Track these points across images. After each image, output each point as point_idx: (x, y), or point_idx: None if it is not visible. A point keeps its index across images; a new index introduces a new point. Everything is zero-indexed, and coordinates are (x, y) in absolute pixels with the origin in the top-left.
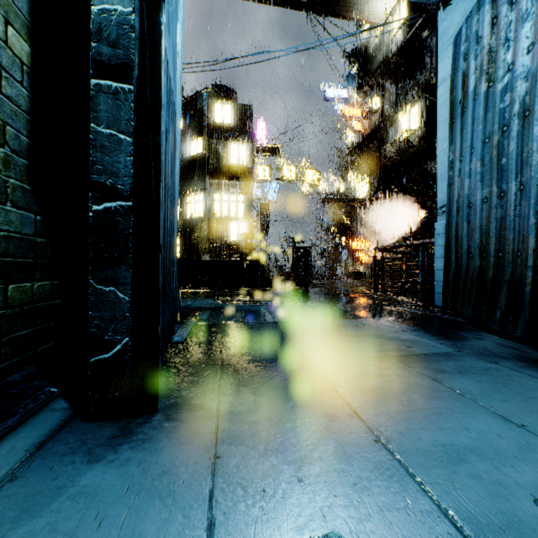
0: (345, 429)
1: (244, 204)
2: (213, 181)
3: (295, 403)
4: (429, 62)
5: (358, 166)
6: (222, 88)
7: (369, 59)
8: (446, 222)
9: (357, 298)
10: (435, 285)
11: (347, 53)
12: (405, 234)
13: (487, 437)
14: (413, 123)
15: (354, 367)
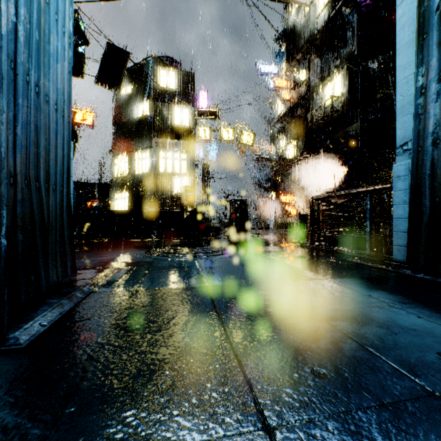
0: None
1: (186, 162)
2: (158, 140)
3: None
4: (351, 36)
5: (287, 131)
6: (168, 59)
7: (297, 36)
8: (413, 160)
9: (296, 248)
10: (394, 236)
11: (278, 32)
12: (329, 189)
13: None
14: (336, 91)
15: None
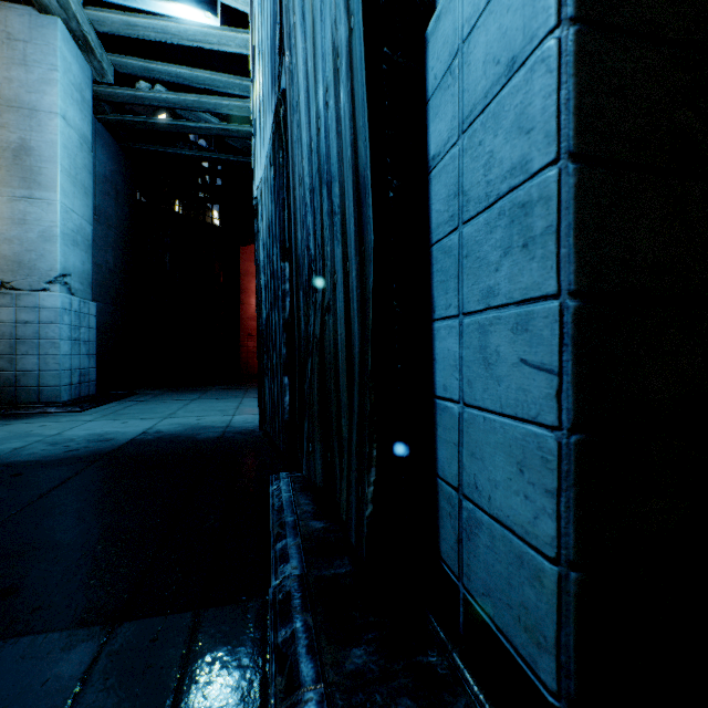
0: (161, 430)
1: None
2: None
3: (174, 435)
4: None
5: None
6: None
7: None
8: None
9: None
10: None
11: None
12: None
13: (95, 430)
14: None
15: (68, 454)
